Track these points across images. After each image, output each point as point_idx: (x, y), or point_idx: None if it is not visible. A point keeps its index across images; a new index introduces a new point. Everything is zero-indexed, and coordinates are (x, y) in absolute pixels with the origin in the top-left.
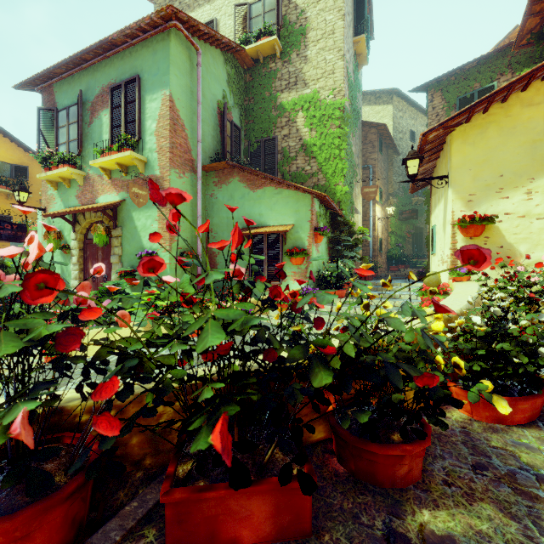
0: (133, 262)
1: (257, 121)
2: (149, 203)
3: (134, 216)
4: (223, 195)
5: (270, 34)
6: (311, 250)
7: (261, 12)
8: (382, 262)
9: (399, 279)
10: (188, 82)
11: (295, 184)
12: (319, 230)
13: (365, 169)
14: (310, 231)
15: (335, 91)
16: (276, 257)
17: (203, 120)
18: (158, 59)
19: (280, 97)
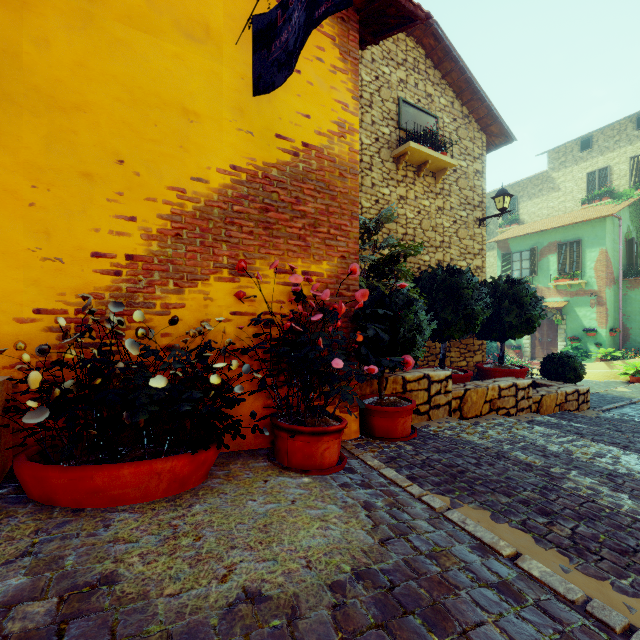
0: (575, 333)
1: None
2: (588, 304)
3: (576, 310)
4: (635, 294)
5: None
6: None
7: None
8: None
9: None
10: (612, 236)
11: None
12: None
13: None
14: None
15: None
16: None
17: (618, 251)
18: (596, 231)
19: None
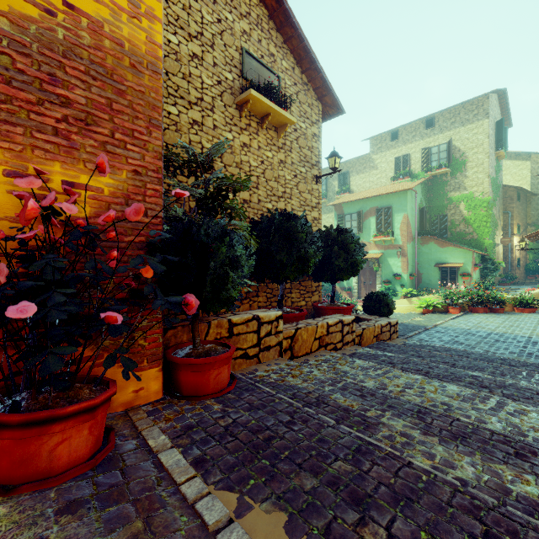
0: (388, 277)
1: (435, 205)
2: (396, 255)
3: (388, 259)
4: (425, 249)
5: (444, 165)
6: (472, 274)
7: (437, 151)
8: (519, 273)
9: (531, 285)
10: (411, 205)
11: (465, 248)
12: (476, 266)
13: (505, 214)
14: (472, 266)
15: (483, 193)
16: (454, 276)
17: (414, 216)
18: (401, 200)
19: (449, 194)
